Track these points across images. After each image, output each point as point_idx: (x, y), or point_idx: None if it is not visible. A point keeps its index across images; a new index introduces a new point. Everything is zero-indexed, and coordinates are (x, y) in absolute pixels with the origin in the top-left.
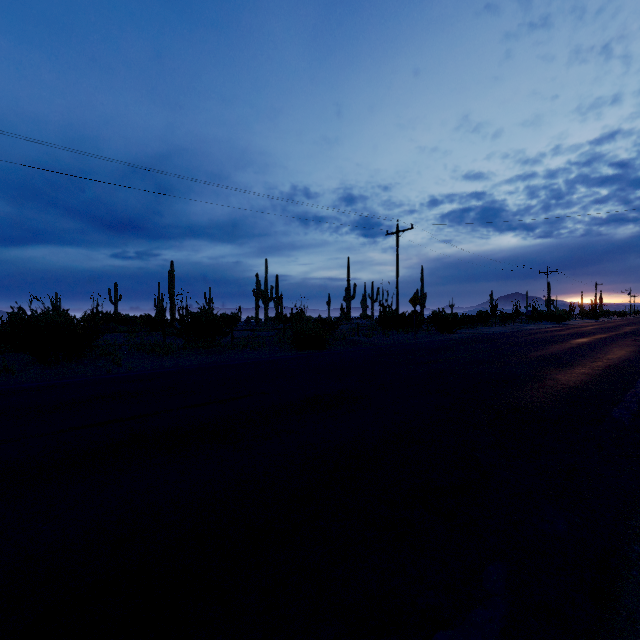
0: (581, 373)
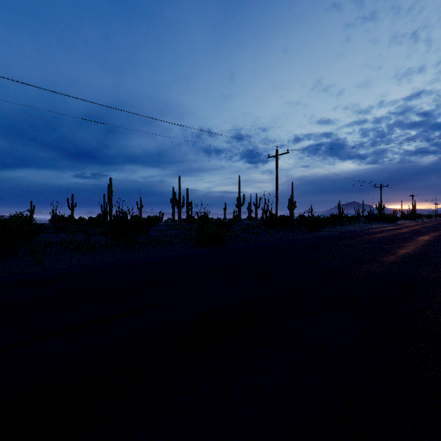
0: None
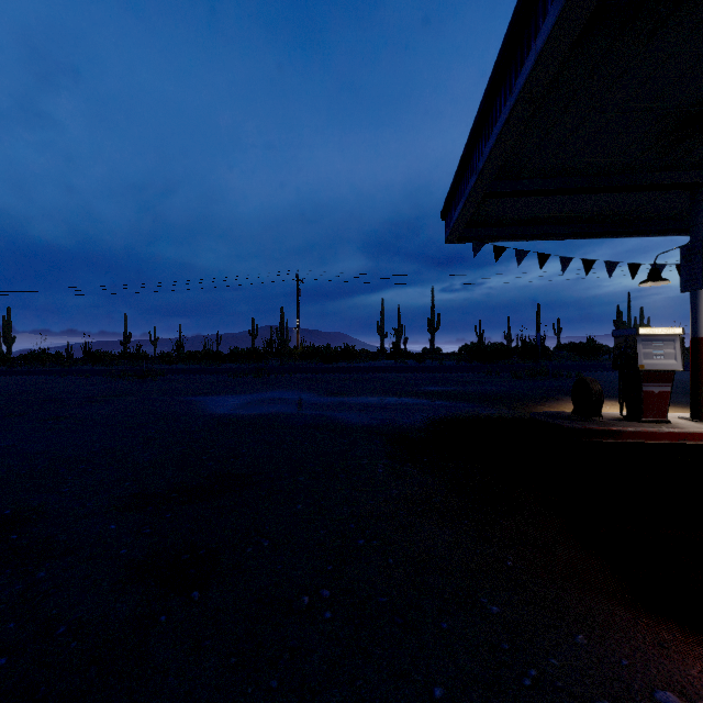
0: None
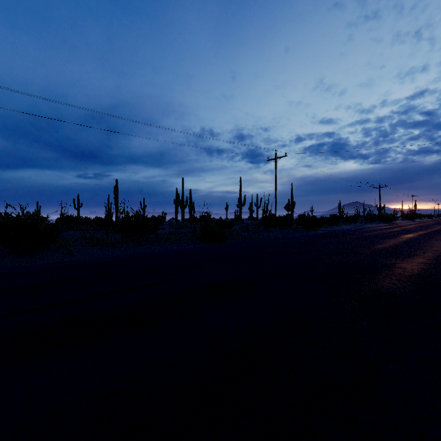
0: (419, 262)
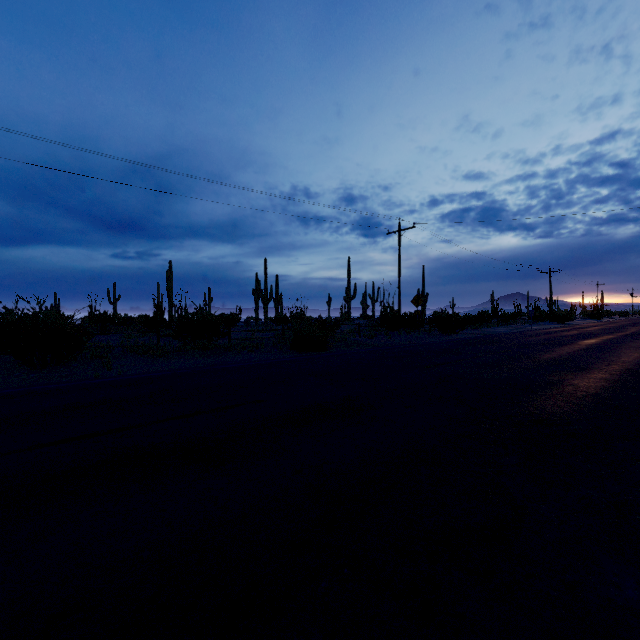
0: (599, 378)
